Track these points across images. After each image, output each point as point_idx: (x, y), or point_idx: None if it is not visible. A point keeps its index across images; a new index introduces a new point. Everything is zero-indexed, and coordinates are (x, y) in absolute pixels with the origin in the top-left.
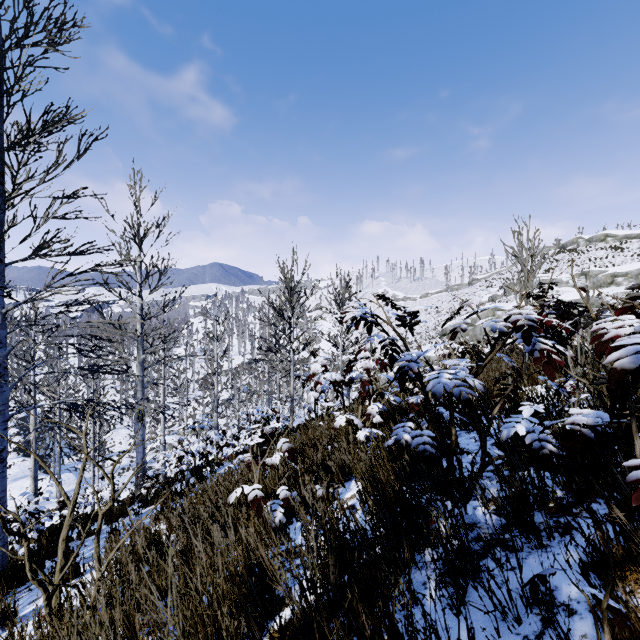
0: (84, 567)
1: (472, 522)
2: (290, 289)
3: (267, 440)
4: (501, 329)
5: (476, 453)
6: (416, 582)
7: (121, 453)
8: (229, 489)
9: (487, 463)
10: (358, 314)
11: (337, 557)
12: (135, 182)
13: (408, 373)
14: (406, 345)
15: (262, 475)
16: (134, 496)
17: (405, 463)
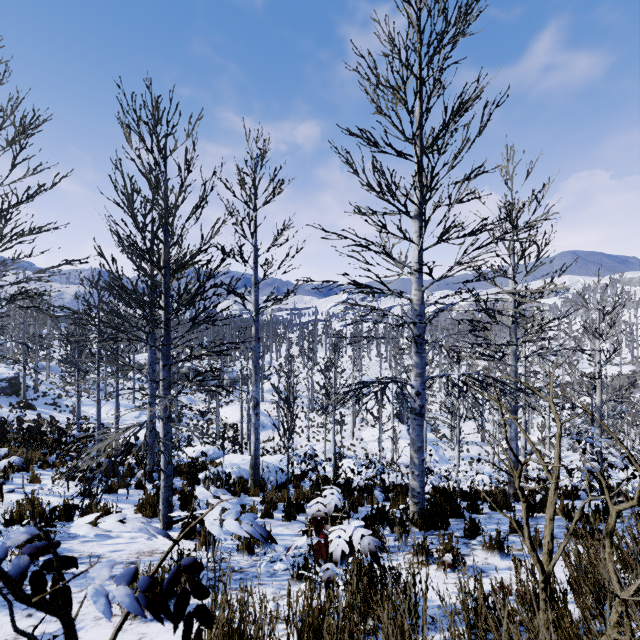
0: (507, 549)
1: None
2: None
3: None
4: None
5: None
6: None
7: (469, 443)
8: None
9: None
10: None
11: None
12: (507, 160)
13: None
14: None
15: None
16: (503, 491)
17: None
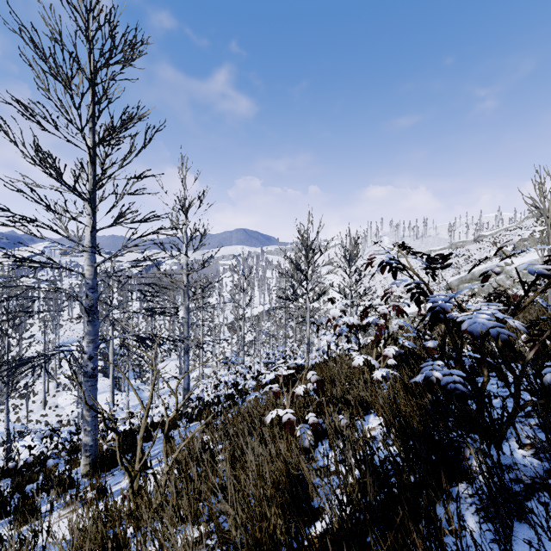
0: (151, 463)
1: (507, 464)
2: (306, 246)
3: (291, 374)
4: (540, 272)
5: (506, 397)
6: (452, 513)
7: (170, 379)
8: (260, 413)
9: (521, 407)
10: (386, 259)
11: (375, 478)
12: (182, 164)
13: (412, 324)
14: (429, 290)
15: (291, 402)
16: (181, 413)
17: (427, 401)
